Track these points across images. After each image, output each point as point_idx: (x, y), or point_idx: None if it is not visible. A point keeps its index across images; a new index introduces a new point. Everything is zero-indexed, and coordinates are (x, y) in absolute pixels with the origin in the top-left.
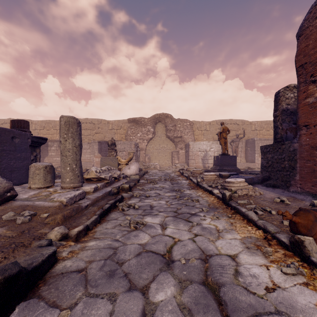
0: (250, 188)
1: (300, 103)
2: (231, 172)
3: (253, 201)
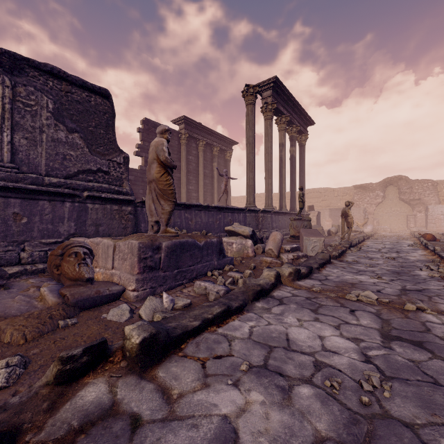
0: (439, 236)
1: None
2: None
3: None
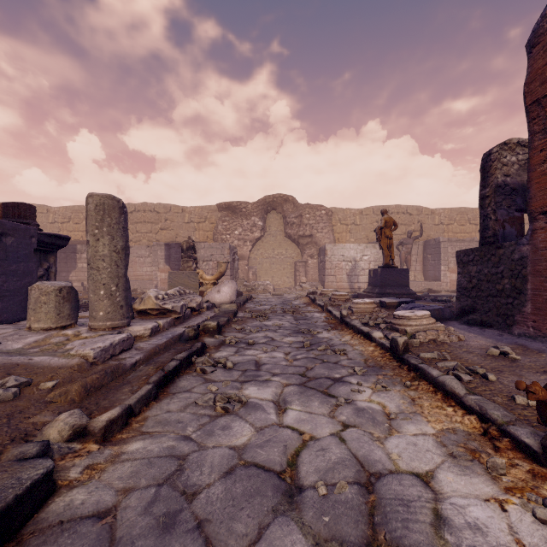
0: (440, 328)
1: (535, 171)
2: (399, 297)
3: (449, 353)
